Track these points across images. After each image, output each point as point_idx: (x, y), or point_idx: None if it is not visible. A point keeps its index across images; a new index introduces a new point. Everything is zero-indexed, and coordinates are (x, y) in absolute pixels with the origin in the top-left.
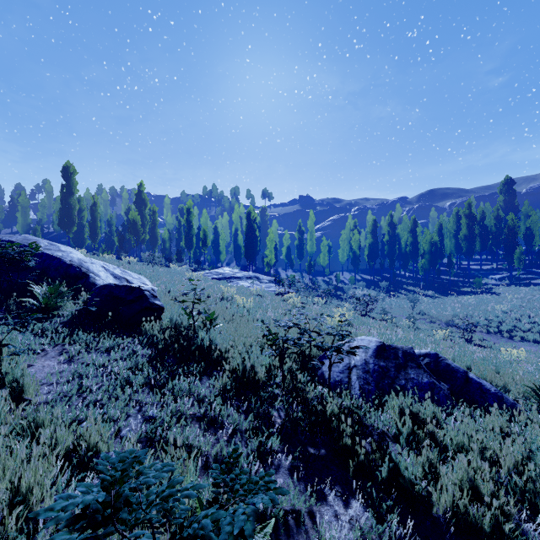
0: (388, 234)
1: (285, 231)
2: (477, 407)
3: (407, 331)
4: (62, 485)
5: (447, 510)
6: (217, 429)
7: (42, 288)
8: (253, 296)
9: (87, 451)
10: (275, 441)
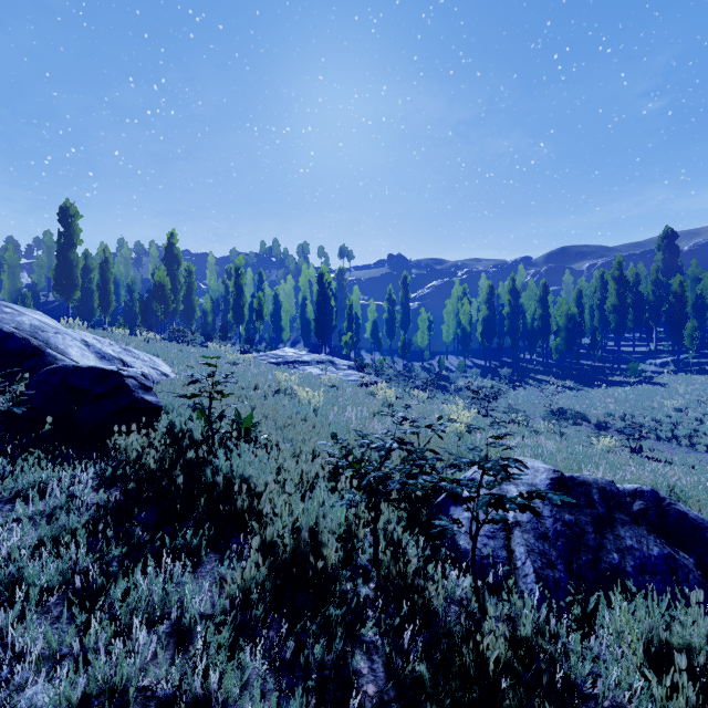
0: (509, 304)
1: (370, 301)
2: None
3: (554, 439)
4: None
5: None
6: None
7: None
8: (325, 388)
9: None
10: None
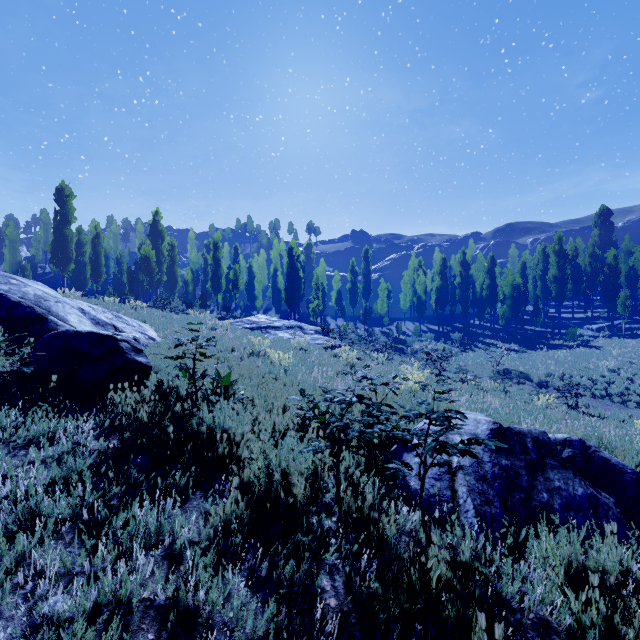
0: (460, 275)
1: (335, 272)
2: None
3: (499, 396)
4: None
5: None
6: None
7: None
8: (294, 350)
9: None
10: None
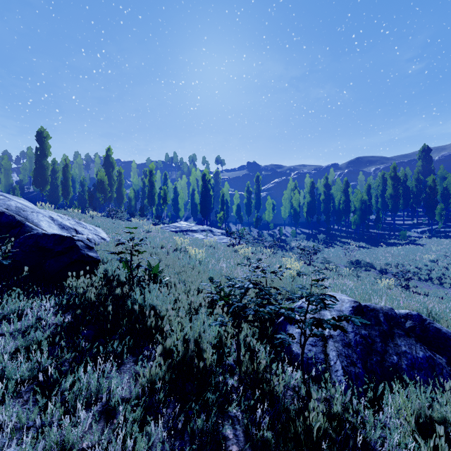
0: (324, 193)
1: (235, 191)
2: None
3: (353, 280)
4: None
5: None
6: None
7: None
8: (206, 247)
9: None
10: None
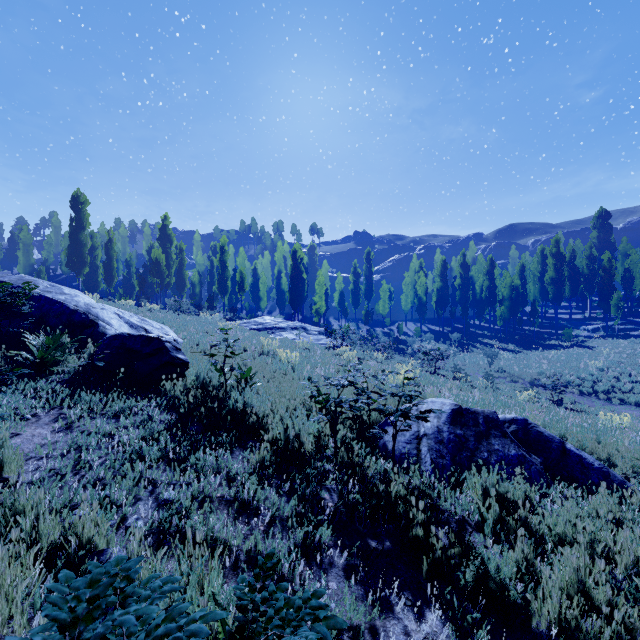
0: (460, 276)
1: (338, 273)
2: (577, 486)
3: (485, 392)
4: (42, 595)
5: (551, 623)
6: (251, 515)
7: (39, 338)
8: (299, 350)
9: (79, 548)
10: (326, 532)
